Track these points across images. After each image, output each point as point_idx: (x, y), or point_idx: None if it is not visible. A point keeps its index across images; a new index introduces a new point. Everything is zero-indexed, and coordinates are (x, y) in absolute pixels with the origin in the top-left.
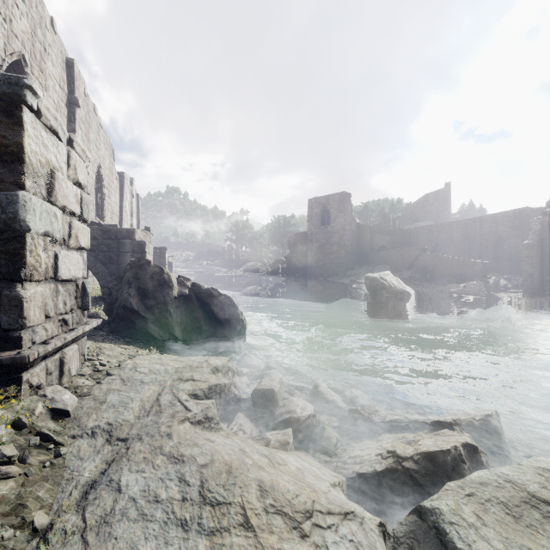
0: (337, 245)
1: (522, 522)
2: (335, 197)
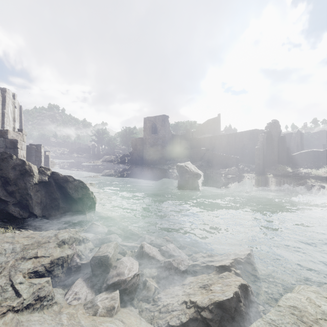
0: (161, 146)
1: None
2: (160, 117)
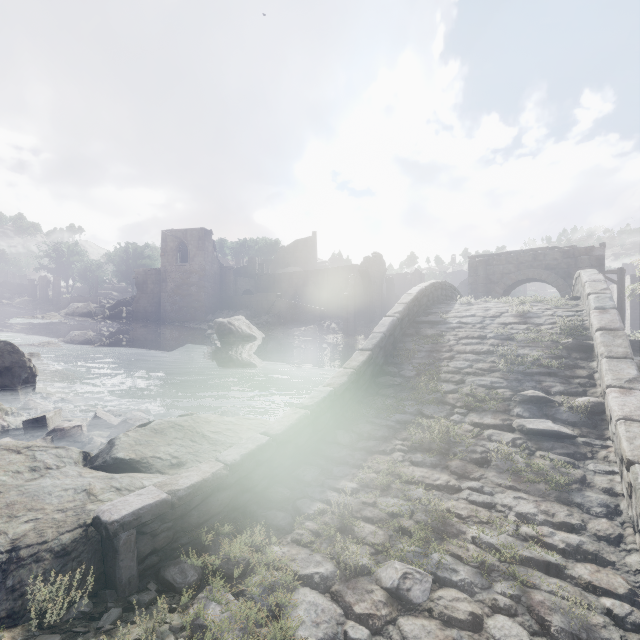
0: (196, 286)
1: (161, 434)
2: (194, 232)
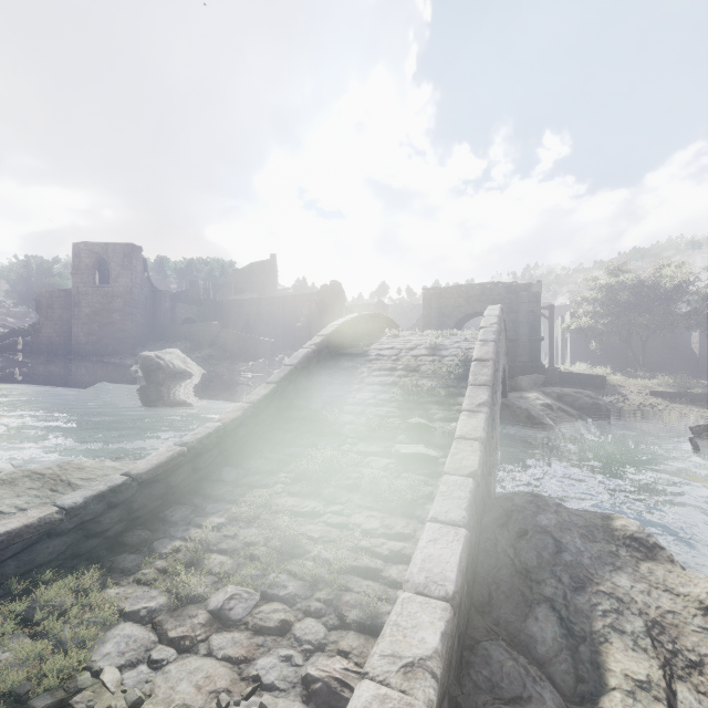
0: (120, 313)
1: (11, 484)
2: (118, 247)
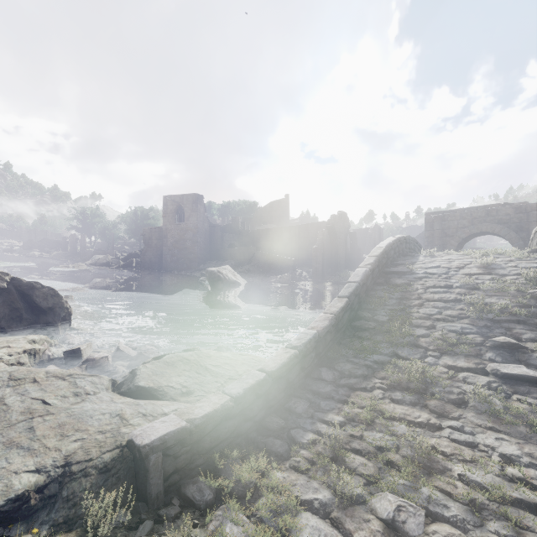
0: (190, 241)
1: (172, 366)
2: (189, 197)
